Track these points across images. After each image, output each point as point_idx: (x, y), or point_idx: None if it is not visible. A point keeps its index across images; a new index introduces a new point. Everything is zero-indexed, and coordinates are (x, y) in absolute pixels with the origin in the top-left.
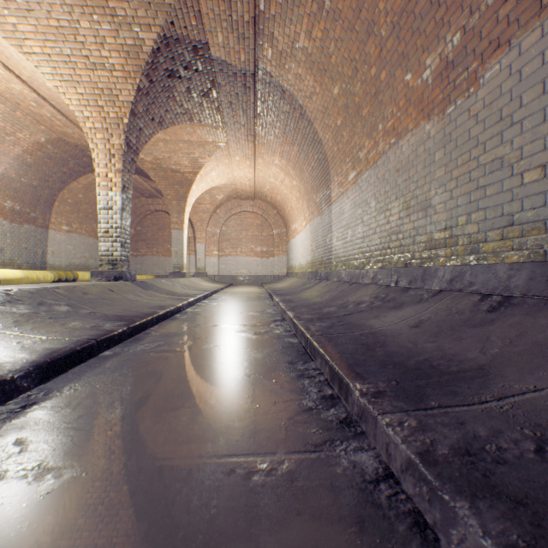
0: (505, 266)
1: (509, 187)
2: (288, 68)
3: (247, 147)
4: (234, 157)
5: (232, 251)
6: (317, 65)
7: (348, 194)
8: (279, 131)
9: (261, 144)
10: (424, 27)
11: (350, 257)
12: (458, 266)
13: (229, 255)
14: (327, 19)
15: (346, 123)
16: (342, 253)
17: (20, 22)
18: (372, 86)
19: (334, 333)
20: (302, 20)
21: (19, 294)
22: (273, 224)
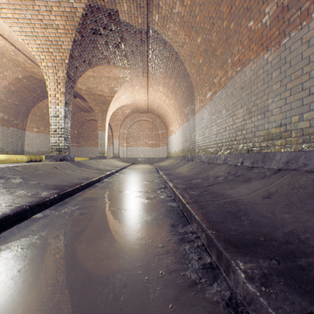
0: None
1: None
2: (168, 27)
3: (143, 80)
4: (135, 86)
5: (134, 143)
6: (187, 24)
7: (206, 107)
8: (162, 69)
9: (151, 78)
10: None
11: (208, 146)
12: (293, 152)
13: (133, 146)
14: None
15: (205, 61)
16: (202, 144)
17: None
18: (223, 34)
19: (204, 201)
20: None
21: None
22: (159, 127)
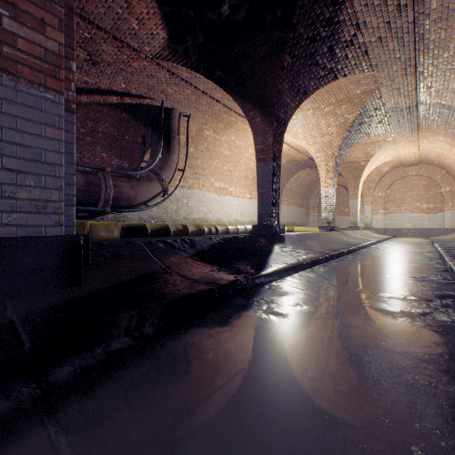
0: None
1: None
2: (443, 96)
3: (411, 136)
4: (398, 144)
5: (395, 209)
6: None
7: None
8: (440, 123)
9: (424, 131)
10: None
11: None
12: None
13: (393, 212)
14: None
15: None
16: None
17: (297, 130)
18: None
19: None
20: (451, 79)
21: (315, 235)
22: (441, 183)
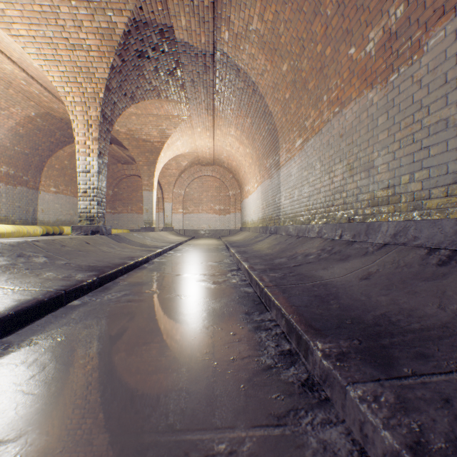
0: (452, 221)
1: (454, 147)
2: (242, 48)
3: (207, 120)
4: (196, 128)
5: (194, 209)
6: (268, 45)
7: (295, 159)
8: (235, 105)
9: (219, 117)
10: (368, 4)
11: (297, 214)
12: (402, 222)
13: (192, 212)
14: (278, 2)
15: (293, 96)
16: (289, 211)
17: (7, 8)
18: (317, 62)
19: (287, 284)
20: (255, 4)
21: None
22: (229, 186)
